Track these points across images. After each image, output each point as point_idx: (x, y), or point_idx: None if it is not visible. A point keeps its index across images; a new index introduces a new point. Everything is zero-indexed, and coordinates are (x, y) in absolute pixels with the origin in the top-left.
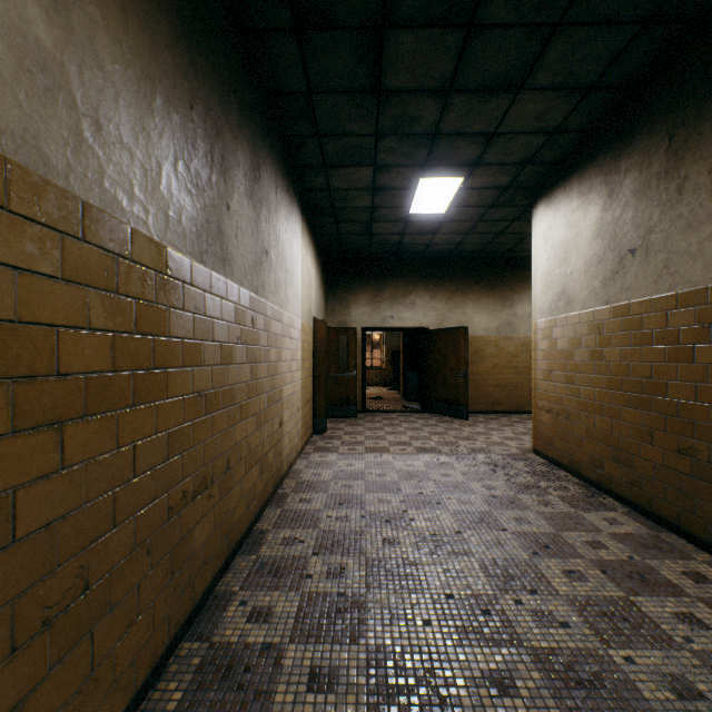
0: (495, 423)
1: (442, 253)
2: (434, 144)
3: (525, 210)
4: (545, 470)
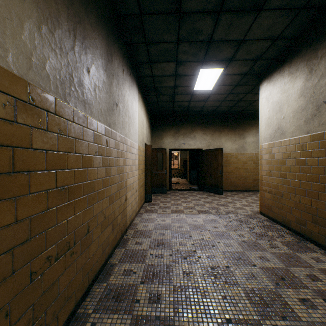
0: (236, 196)
1: (209, 111)
2: (209, 47)
3: (254, 87)
4: (269, 224)
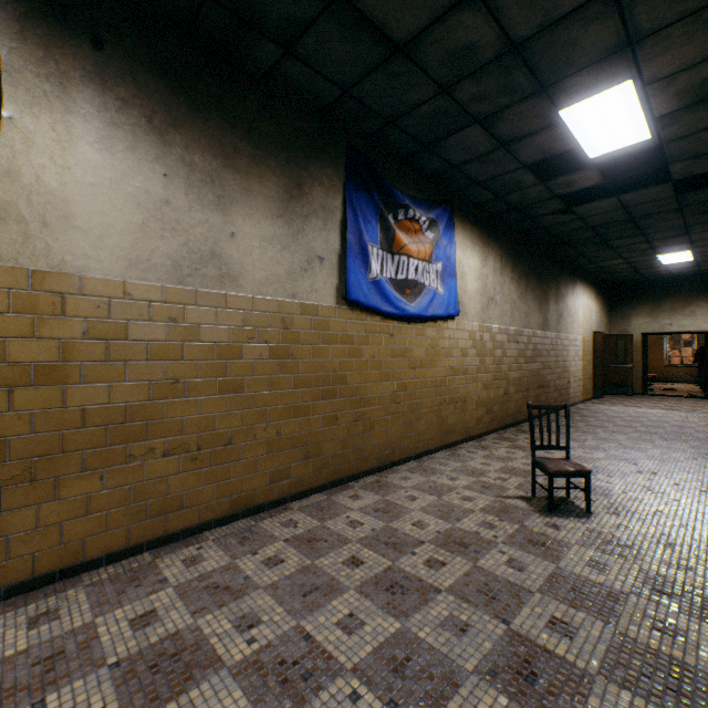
0: None
1: None
2: (654, 249)
3: None
4: None
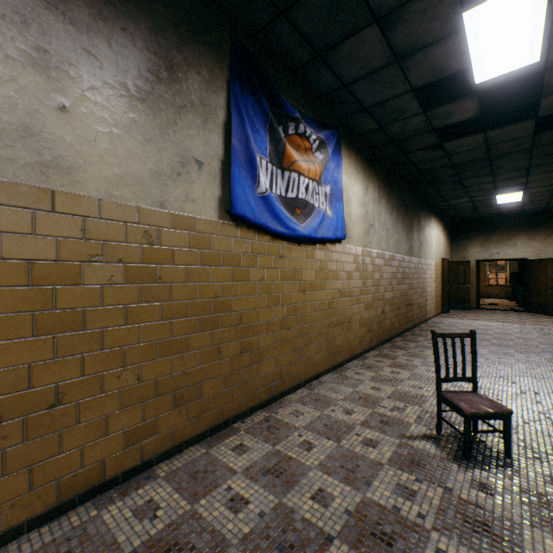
0: None
1: (536, 211)
2: (496, 189)
3: None
4: None
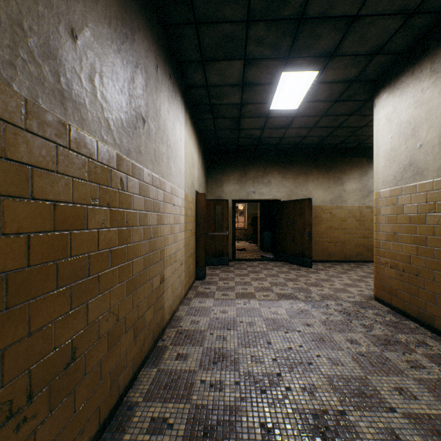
0: (332, 270)
1: (290, 145)
2: (298, 31)
3: (362, 105)
4: (395, 320)
